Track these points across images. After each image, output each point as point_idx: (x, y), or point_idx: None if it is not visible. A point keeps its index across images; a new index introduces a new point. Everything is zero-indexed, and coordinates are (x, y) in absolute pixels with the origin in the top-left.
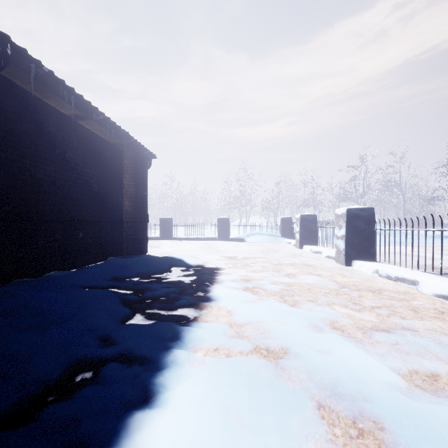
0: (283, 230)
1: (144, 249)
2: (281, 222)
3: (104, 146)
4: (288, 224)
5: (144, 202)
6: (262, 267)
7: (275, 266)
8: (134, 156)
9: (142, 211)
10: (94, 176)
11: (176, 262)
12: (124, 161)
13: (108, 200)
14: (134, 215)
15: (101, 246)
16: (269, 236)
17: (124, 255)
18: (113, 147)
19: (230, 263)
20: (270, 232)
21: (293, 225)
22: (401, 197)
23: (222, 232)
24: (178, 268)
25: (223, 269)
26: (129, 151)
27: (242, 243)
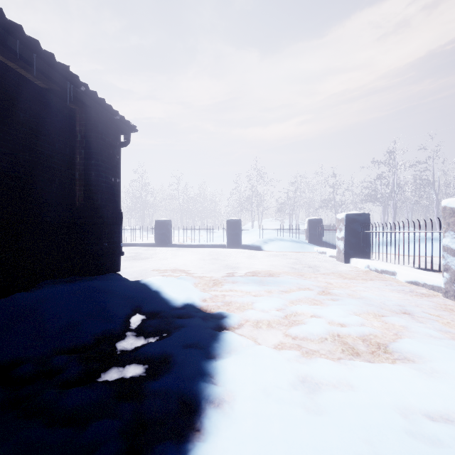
0: (311, 235)
1: (113, 266)
2: (308, 224)
3: (30, 93)
4: (317, 227)
5: (113, 194)
6: (314, 314)
7: (341, 312)
8: (92, 119)
9: (109, 207)
10: (1, 140)
11: (146, 299)
12: (77, 127)
13: (39, 186)
14: (93, 212)
15: (19, 265)
16: (294, 243)
17: (78, 276)
18: (52, 99)
19: (248, 300)
20: (294, 238)
21: (327, 229)
22: (434, 197)
23: (233, 238)
24: (144, 316)
25: (236, 324)
26: (84, 111)
27: (259, 253)
